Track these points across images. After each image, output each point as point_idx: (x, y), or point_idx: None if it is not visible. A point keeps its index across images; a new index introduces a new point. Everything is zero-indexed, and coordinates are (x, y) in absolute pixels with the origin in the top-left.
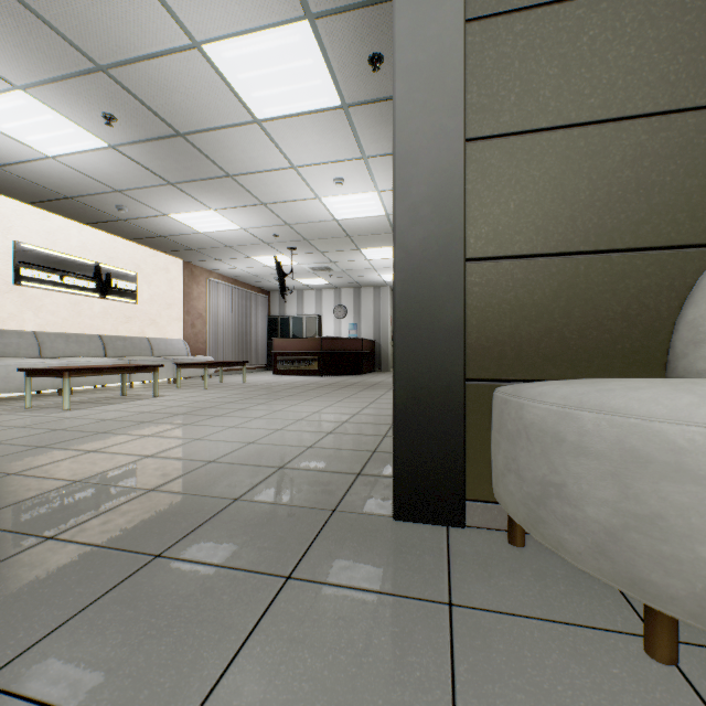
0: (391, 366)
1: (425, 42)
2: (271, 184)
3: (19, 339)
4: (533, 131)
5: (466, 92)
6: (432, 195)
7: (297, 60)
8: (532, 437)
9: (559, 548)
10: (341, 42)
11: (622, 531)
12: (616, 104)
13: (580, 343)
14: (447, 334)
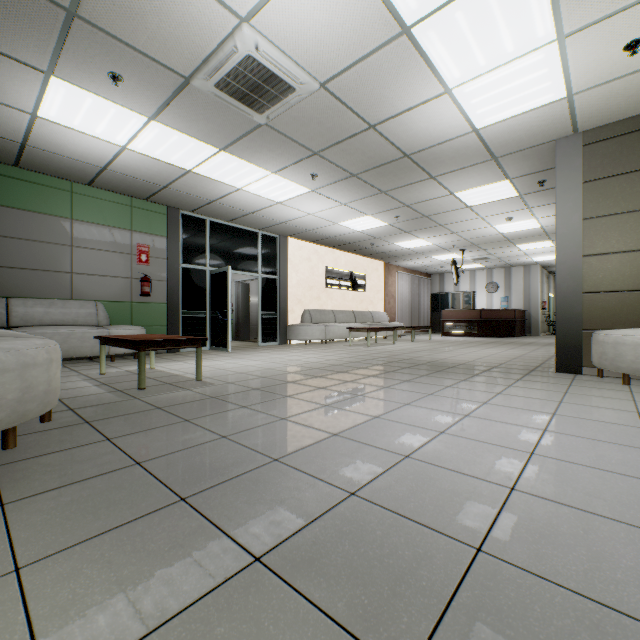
0: (540, 332)
1: (567, 227)
2: (463, 225)
3: (328, 314)
4: (608, 254)
5: (582, 241)
6: (569, 274)
7: (498, 189)
8: (598, 342)
9: (604, 367)
10: (522, 181)
11: (614, 358)
12: (639, 245)
13: (626, 319)
14: (575, 316)
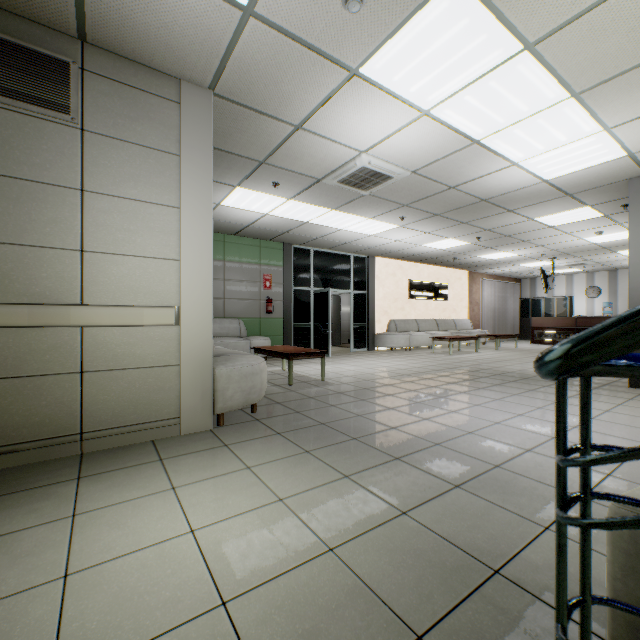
0: None
1: (639, 257)
2: (549, 240)
3: (412, 323)
4: None
5: None
6: None
7: (579, 213)
8: None
9: None
10: (604, 206)
11: None
12: None
13: None
14: None
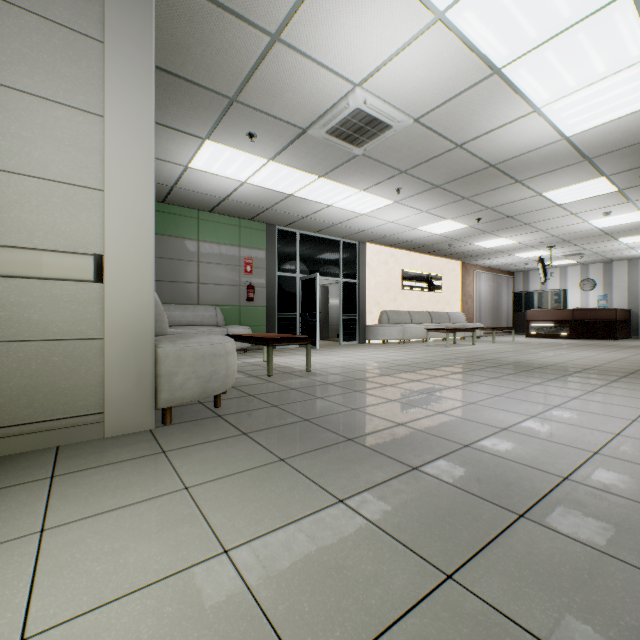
0: None
1: None
2: (552, 222)
3: (404, 315)
4: None
5: None
6: None
7: (592, 186)
8: None
9: None
10: (621, 177)
11: None
12: None
13: None
14: None
